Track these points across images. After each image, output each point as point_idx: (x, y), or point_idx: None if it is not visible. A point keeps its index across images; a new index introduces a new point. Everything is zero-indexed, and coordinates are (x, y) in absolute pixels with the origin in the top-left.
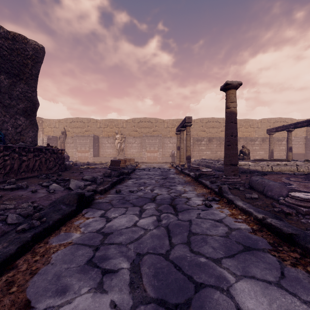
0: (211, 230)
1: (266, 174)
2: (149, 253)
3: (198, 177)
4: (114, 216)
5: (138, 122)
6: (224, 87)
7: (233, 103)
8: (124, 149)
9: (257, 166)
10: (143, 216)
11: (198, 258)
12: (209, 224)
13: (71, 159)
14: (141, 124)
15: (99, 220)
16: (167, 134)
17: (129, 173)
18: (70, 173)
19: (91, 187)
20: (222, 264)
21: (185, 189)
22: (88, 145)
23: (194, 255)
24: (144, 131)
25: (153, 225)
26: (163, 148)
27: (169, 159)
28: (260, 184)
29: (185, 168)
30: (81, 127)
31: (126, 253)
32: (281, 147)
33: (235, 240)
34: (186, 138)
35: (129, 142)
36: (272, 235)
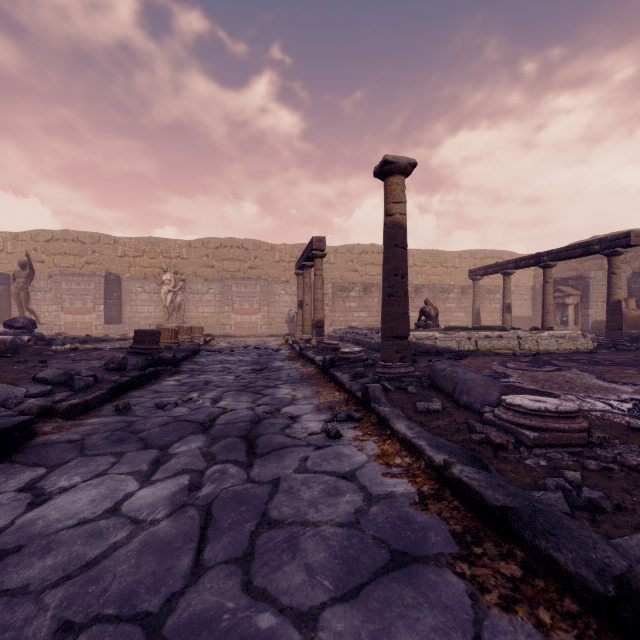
0: (322, 508)
1: (466, 355)
2: (102, 620)
3: (329, 366)
4: (66, 484)
5: (216, 248)
6: (381, 169)
7: (399, 206)
8: (183, 306)
9: (451, 340)
10: (156, 476)
11: (256, 617)
12: (321, 487)
13: (47, 328)
14: (223, 252)
15: (7, 504)
16: (281, 276)
17: (179, 359)
18: (10, 363)
19: (38, 401)
20: (319, 630)
21: (295, 395)
22: (93, 296)
23: (249, 603)
24: (229, 267)
25: (169, 505)
26: (272, 305)
27: (283, 328)
28: (448, 379)
29: (311, 347)
30: (75, 253)
31: (22, 627)
32: (494, 304)
33: (374, 532)
34: (315, 283)
35: (194, 291)
36: (463, 508)
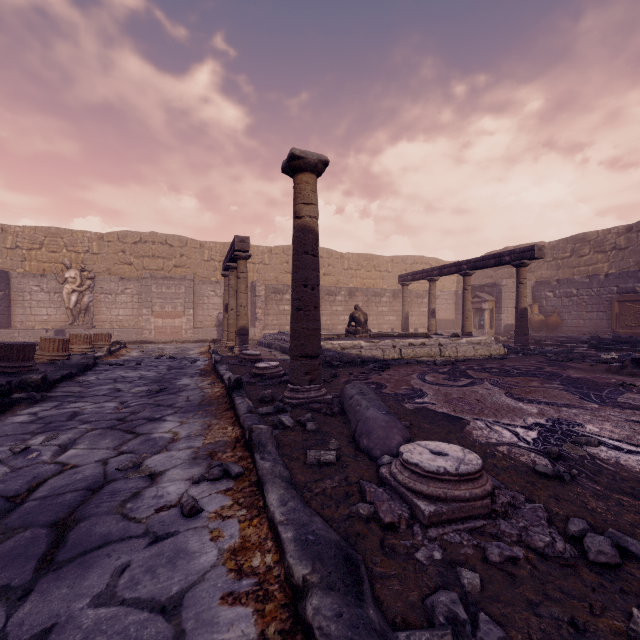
0: None
1: (388, 366)
2: None
3: (234, 388)
4: None
5: (134, 243)
6: (289, 164)
7: (308, 207)
8: (92, 308)
9: (376, 349)
10: None
11: None
12: None
13: None
14: (143, 248)
15: None
16: (211, 276)
17: (54, 380)
18: None
19: None
20: None
21: (178, 432)
22: None
23: None
24: (150, 265)
25: None
26: (200, 307)
27: (211, 333)
28: (353, 412)
29: (232, 357)
30: None
31: None
32: (422, 308)
33: None
34: (238, 287)
35: (106, 291)
36: None
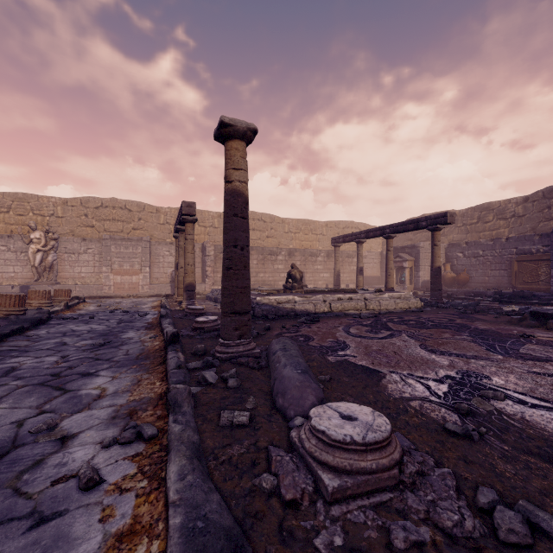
0: None
1: (318, 319)
2: None
3: (170, 342)
4: None
5: (96, 208)
6: (219, 131)
7: (238, 172)
8: (56, 266)
9: (308, 303)
10: None
11: None
12: None
13: None
14: (105, 212)
15: None
16: (166, 238)
17: (3, 335)
18: None
19: None
20: None
21: (106, 388)
22: None
23: None
24: (111, 228)
25: None
26: (156, 265)
27: (166, 288)
28: (273, 368)
29: (179, 311)
30: None
31: None
32: (352, 266)
33: None
34: (185, 247)
35: (69, 251)
36: None
